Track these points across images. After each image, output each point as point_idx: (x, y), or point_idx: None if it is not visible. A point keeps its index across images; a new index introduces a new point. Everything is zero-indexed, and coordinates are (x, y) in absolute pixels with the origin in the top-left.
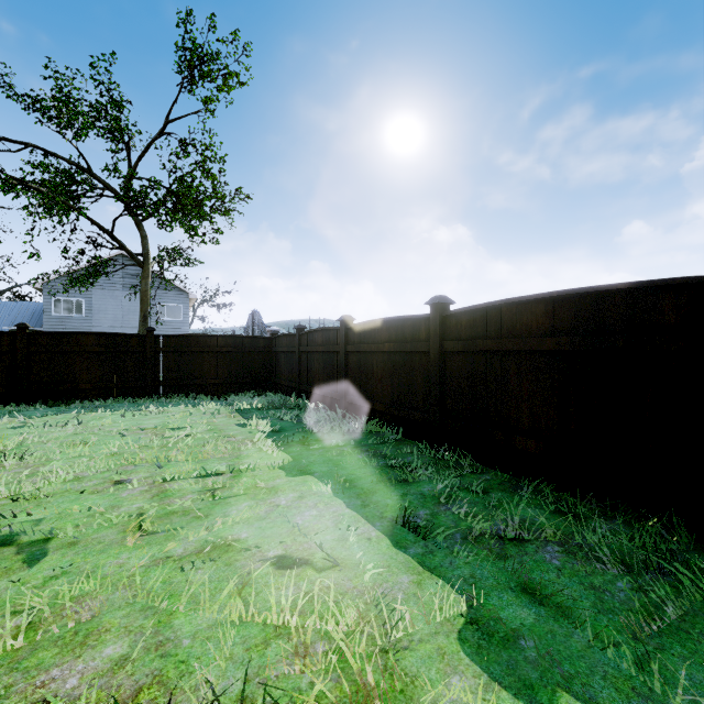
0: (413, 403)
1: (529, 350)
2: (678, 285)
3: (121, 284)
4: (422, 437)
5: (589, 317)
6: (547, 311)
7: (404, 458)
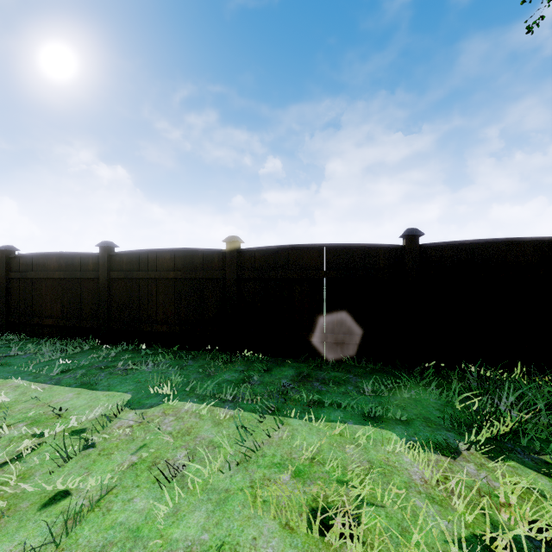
0: None
1: (51, 277)
2: (93, 255)
3: None
4: None
5: (71, 264)
6: (57, 260)
7: None
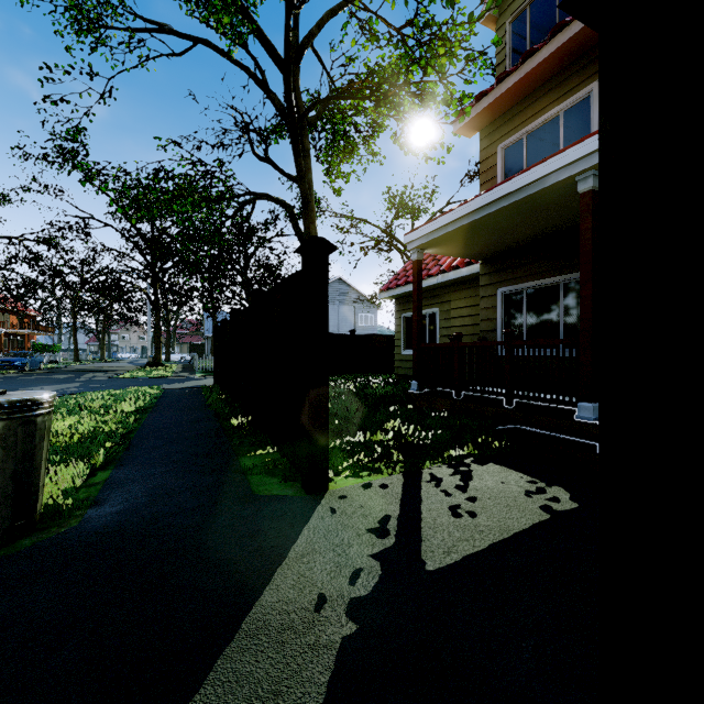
0: None
1: None
2: None
3: (338, 300)
4: None
5: None
6: None
7: None
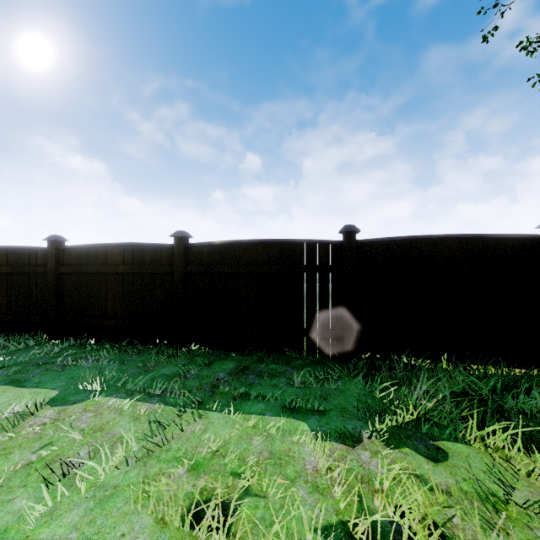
0: None
1: None
2: (42, 249)
3: None
4: None
5: (19, 258)
6: (5, 254)
7: None
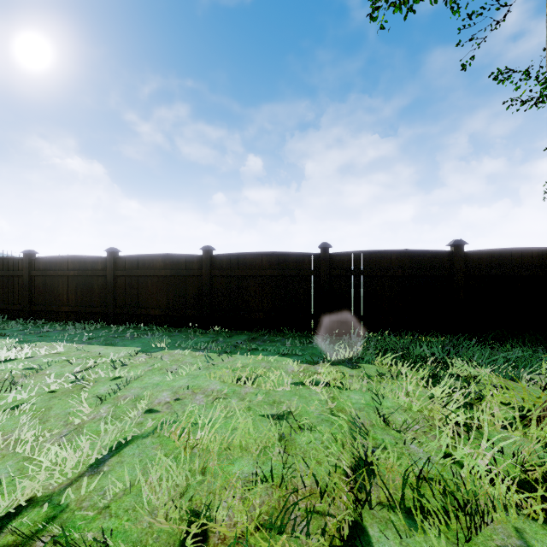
0: (14, 301)
1: (67, 275)
2: (102, 258)
3: None
4: (20, 317)
5: (83, 264)
6: (72, 261)
7: (6, 325)
